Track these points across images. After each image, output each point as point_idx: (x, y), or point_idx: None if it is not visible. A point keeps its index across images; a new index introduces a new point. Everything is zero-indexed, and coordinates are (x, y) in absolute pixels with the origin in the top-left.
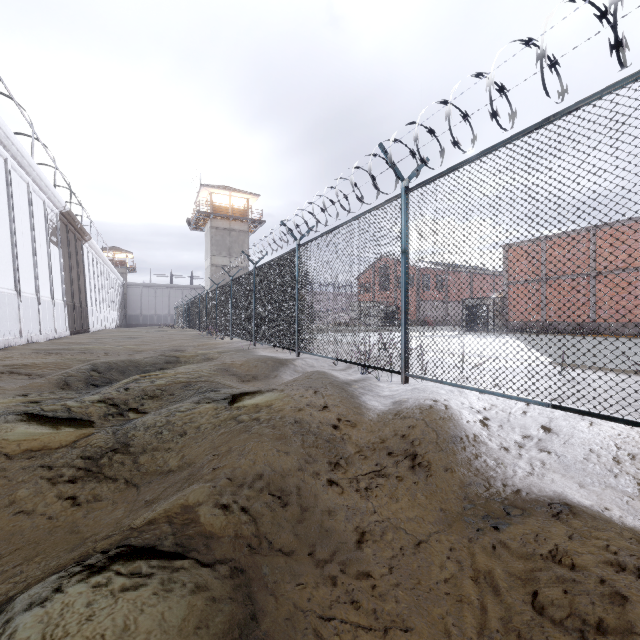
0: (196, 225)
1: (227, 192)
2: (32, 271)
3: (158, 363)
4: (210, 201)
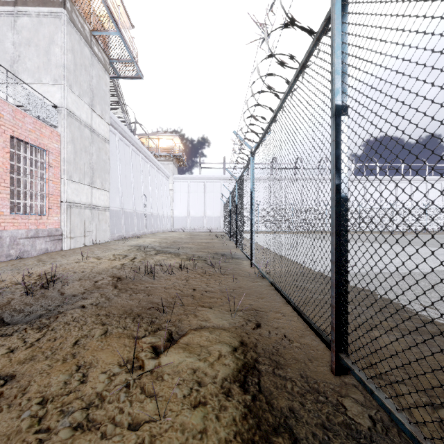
0: None
1: None
2: None
3: None
4: None
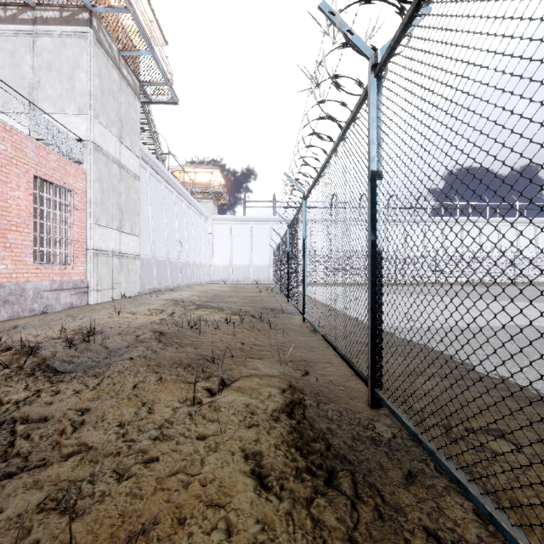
0: None
1: None
2: None
3: None
4: None
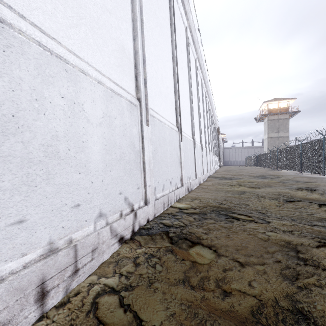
0: (259, 120)
1: (276, 101)
2: (216, 149)
3: (268, 175)
4: (267, 108)
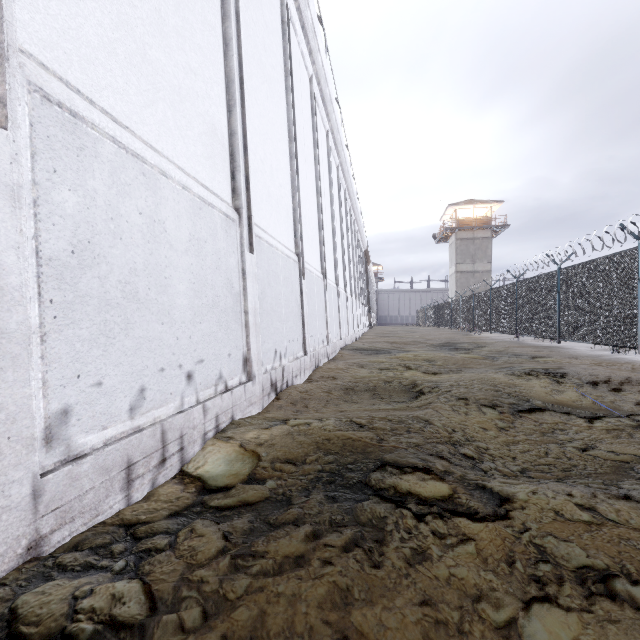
0: (441, 239)
1: (471, 206)
2: (362, 291)
3: (460, 343)
4: (455, 217)
